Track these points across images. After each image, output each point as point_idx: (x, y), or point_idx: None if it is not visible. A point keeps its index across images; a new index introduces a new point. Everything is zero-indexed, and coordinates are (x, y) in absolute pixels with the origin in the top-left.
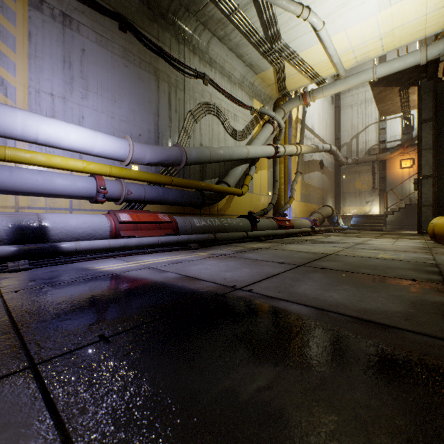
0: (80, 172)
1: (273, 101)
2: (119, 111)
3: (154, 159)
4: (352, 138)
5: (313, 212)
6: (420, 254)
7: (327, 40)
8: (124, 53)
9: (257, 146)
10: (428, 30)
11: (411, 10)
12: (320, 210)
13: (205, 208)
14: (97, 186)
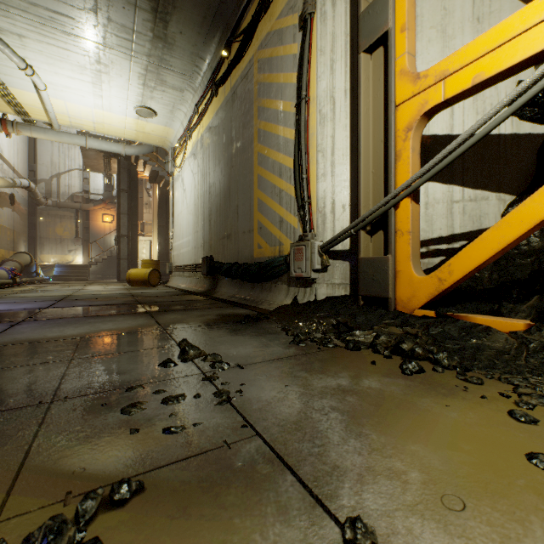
0: None
1: None
2: None
3: None
4: (52, 176)
5: (8, 260)
6: (124, 291)
7: (48, 100)
8: None
9: None
10: (126, 136)
11: (117, 120)
12: (17, 258)
13: None
14: None
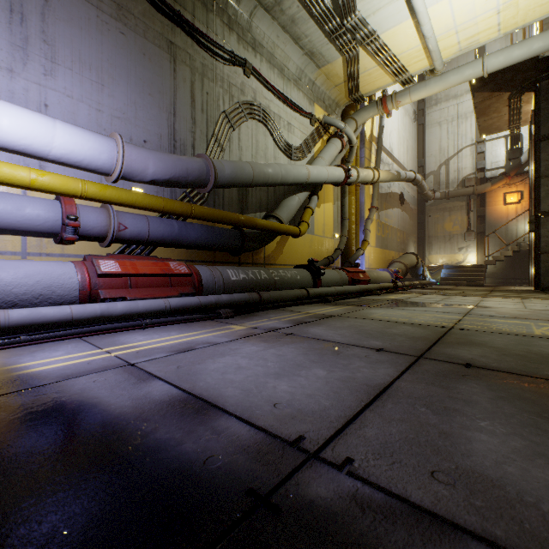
0: (25, 188)
1: (341, 109)
2: (110, 101)
3: (162, 173)
4: (440, 165)
5: (393, 261)
6: None
7: (423, 12)
8: (119, 13)
9: (320, 166)
10: None
11: None
12: (401, 259)
13: (246, 254)
14: (62, 214)
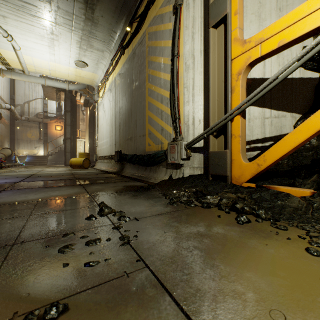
0: None
1: None
2: None
3: None
4: (25, 102)
5: None
6: (68, 171)
7: (21, 56)
8: None
9: None
10: (69, 78)
11: (63, 69)
12: (3, 151)
13: None
14: None
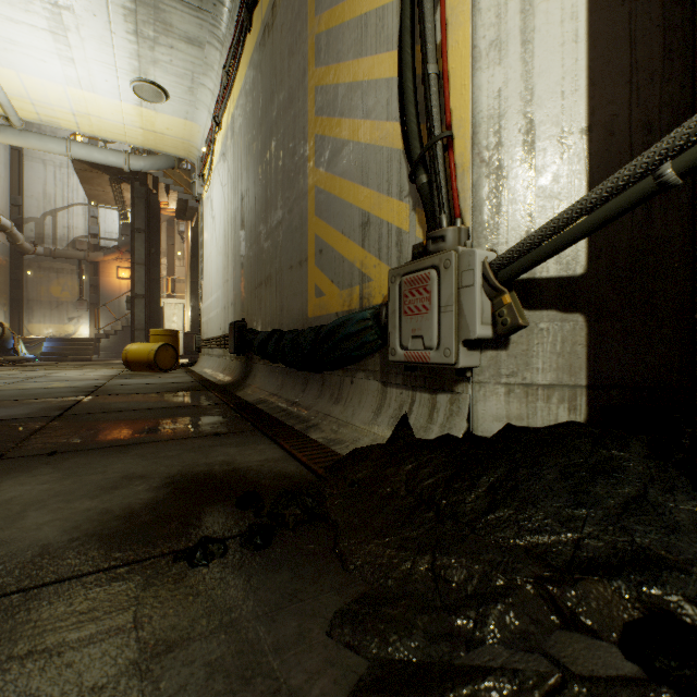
0: None
1: None
2: None
3: None
4: (46, 213)
5: None
6: (99, 381)
7: None
8: None
9: None
10: (129, 139)
11: (108, 109)
12: None
13: None
14: None
